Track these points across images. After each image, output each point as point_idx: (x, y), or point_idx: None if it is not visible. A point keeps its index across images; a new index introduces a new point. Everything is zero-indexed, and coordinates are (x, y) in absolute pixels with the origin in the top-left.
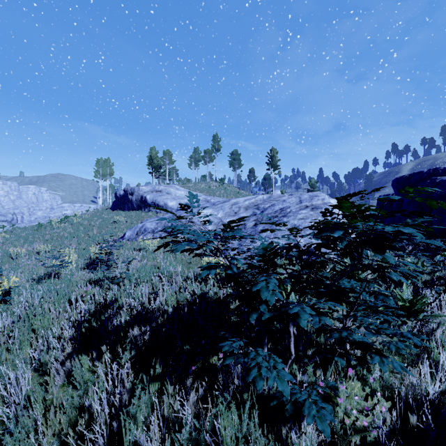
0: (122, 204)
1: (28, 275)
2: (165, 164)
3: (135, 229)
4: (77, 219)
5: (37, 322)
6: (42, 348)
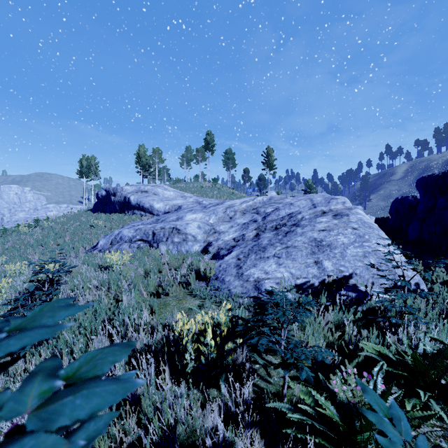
0: (104, 206)
1: None
2: (154, 163)
3: (110, 237)
4: (49, 223)
5: None
6: None
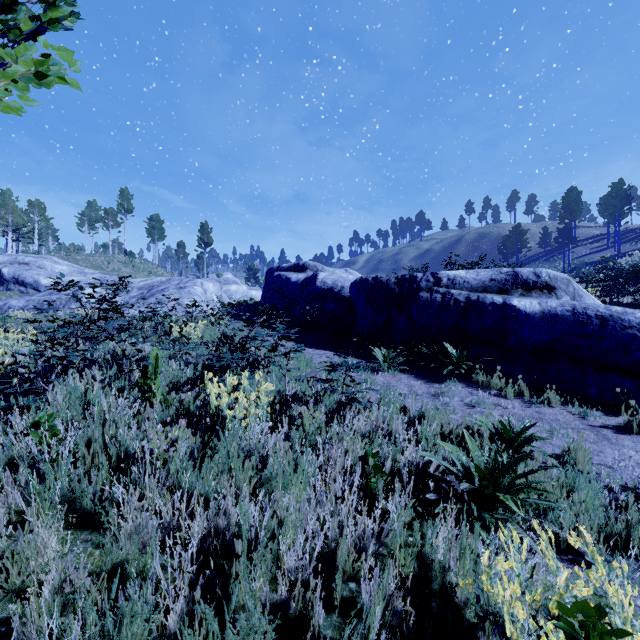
0: None
1: None
2: (32, 222)
3: None
4: None
5: None
6: None
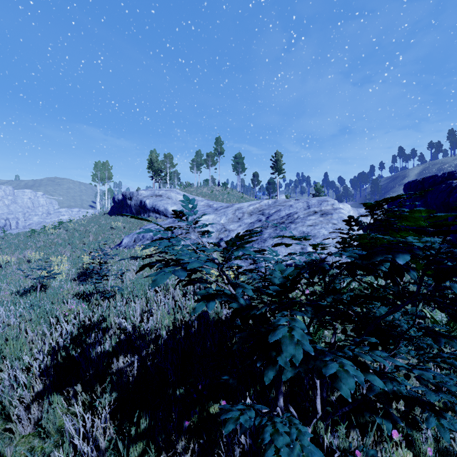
0: (120, 209)
1: (13, 287)
2: (166, 168)
3: (133, 236)
4: (73, 224)
5: (7, 349)
6: (8, 384)
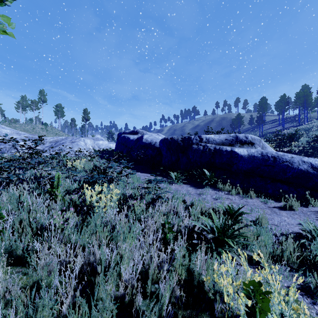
0: None
1: None
2: None
3: None
4: None
5: None
6: None
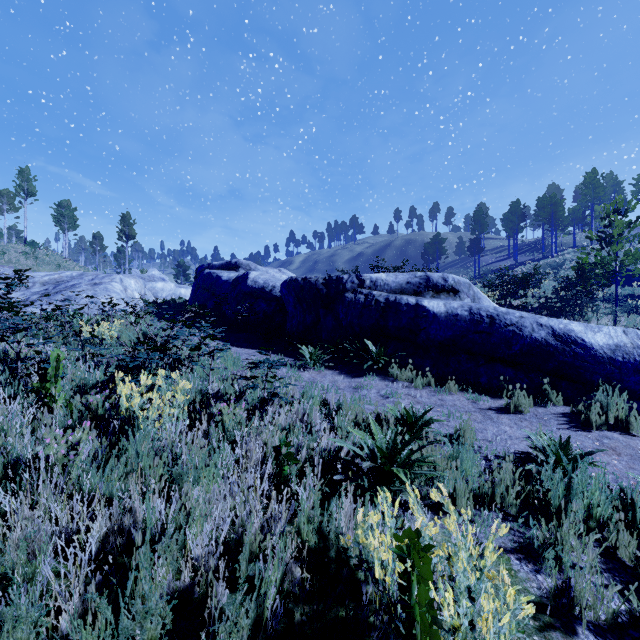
0: None
1: None
2: None
3: None
4: None
5: None
6: None
